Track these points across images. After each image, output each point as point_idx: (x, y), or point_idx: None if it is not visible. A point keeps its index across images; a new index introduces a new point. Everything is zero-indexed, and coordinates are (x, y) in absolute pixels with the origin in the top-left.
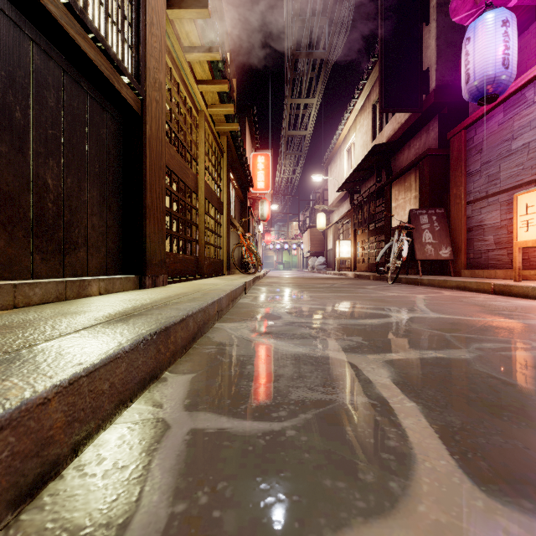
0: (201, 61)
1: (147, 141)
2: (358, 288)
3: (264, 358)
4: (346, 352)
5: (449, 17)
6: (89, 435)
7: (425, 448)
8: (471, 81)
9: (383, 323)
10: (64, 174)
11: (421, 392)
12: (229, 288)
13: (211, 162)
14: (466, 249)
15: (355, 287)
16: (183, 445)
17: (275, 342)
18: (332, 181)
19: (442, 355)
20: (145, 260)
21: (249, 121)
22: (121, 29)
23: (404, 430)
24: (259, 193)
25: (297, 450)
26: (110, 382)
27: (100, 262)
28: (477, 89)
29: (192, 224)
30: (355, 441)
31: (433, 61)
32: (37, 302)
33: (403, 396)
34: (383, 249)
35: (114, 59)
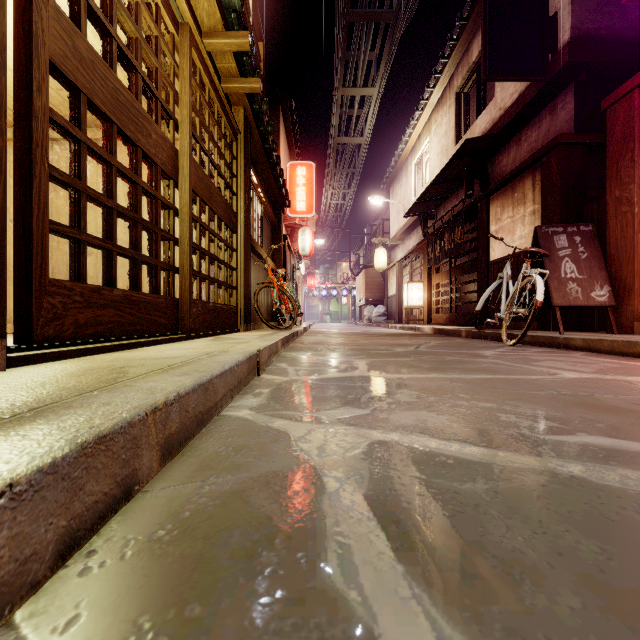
0: None
1: None
2: (471, 356)
3: None
4: None
5: None
6: None
7: None
8: None
9: None
10: None
11: None
12: (152, 394)
13: (209, 134)
14: None
15: (463, 354)
16: None
17: None
18: (395, 206)
19: None
20: None
21: (286, 120)
22: None
23: None
24: (298, 217)
25: None
26: None
27: None
28: None
29: (159, 232)
30: None
31: None
32: None
33: None
34: (488, 291)
35: None
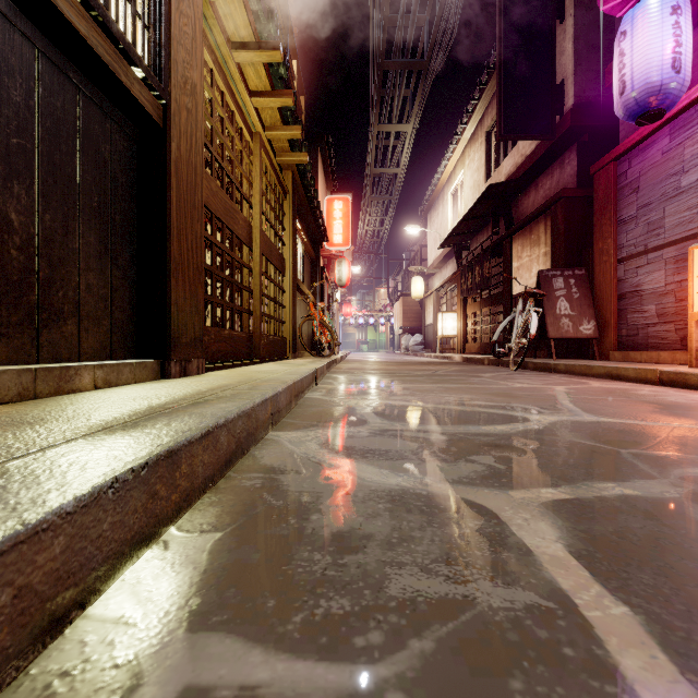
0: (255, 63)
1: (173, 165)
2: (470, 376)
3: (340, 497)
4: (474, 485)
5: (591, 11)
6: None
7: None
8: (628, 91)
9: (519, 432)
10: (40, 207)
11: (629, 577)
12: (291, 378)
13: (270, 205)
14: (617, 324)
15: (466, 375)
16: None
17: (358, 467)
18: (433, 234)
19: (632, 491)
20: (169, 338)
21: (323, 155)
22: None
23: (634, 689)
24: (335, 249)
25: None
26: (16, 586)
27: (100, 340)
28: (636, 102)
29: (243, 288)
30: None
31: (570, 71)
32: None
33: (598, 588)
34: (503, 324)
35: (118, 38)
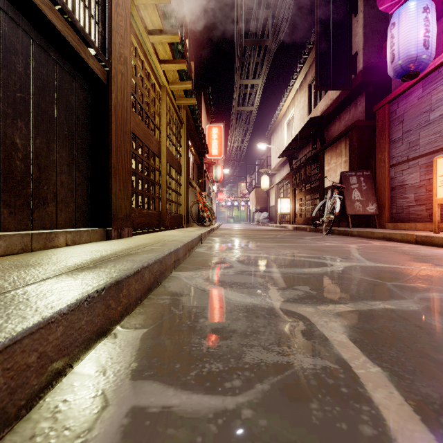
0: (163, 43)
1: (113, 108)
2: (297, 239)
3: (216, 309)
4: (296, 302)
5: (374, 9)
6: (4, 424)
7: (411, 439)
8: (396, 60)
9: (326, 272)
10: (33, 135)
11: (382, 352)
12: (186, 239)
13: (172, 131)
14: (390, 206)
15: (295, 238)
16: (118, 435)
17: (227, 292)
18: (274, 149)
19: (390, 306)
20: (111, 215)
21: (205, 99)
22: (87, 6)
23: (378, 408)
24: (213, 158)
25: (256, 442)
26: (39, 352)
27: (68, 216)
28: (401, 67)
29: (155, 183)
30: (324, 427)
31: (360, 46)
32: (0, 254)
33: (364, 358)
34: (318, 206)
35: (80, 31)
